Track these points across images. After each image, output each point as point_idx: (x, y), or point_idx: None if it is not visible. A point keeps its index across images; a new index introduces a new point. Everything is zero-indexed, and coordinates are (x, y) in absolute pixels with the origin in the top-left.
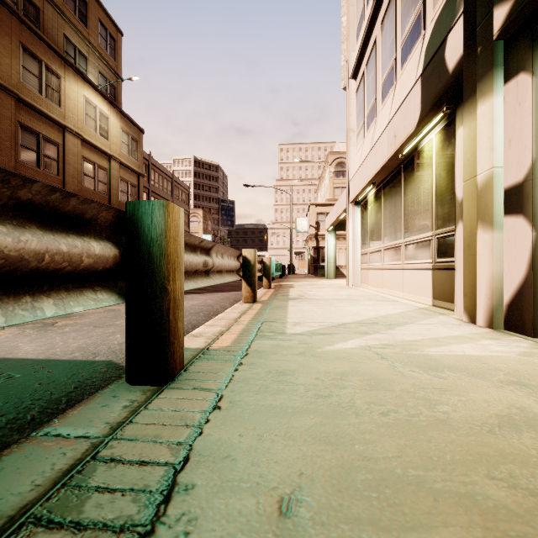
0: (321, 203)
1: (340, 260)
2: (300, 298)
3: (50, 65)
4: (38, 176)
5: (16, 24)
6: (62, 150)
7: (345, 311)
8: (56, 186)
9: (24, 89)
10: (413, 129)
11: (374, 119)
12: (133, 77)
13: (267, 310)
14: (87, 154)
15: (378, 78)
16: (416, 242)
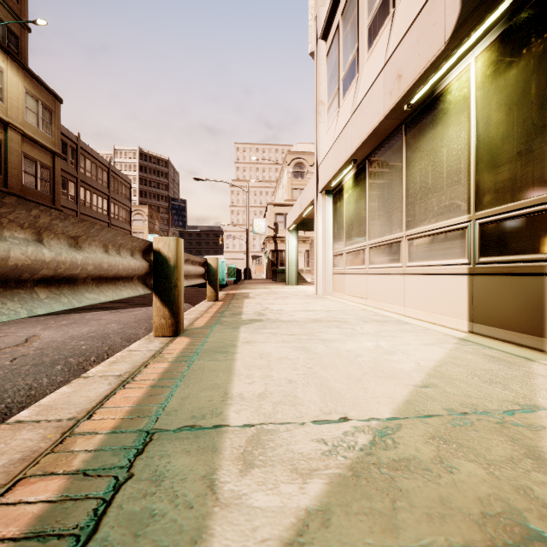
0: (280, 202)
1: (299, 264)
2: (259, 318)
3: None
4: None
5: None
6: None
7: (348, 357)
8: None
9: None
10: (440, 49)
11: (355, 77)
12: (37, 20)
13: (191, 362)
14: None
15: (362, 20)
16: (432, 234)
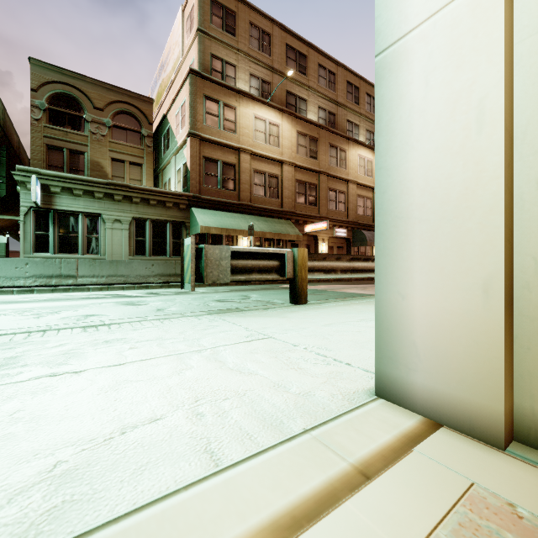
0: None
1: None
2: None
3: (341, 147)
4: (336, 215)
5: (327, 135)
6: (347, 195)
7: None
8: (344, 218)
9: (330, 168)
10: None
11: None
12: None
13: None
14: (360, 192)
15: None
16: None
